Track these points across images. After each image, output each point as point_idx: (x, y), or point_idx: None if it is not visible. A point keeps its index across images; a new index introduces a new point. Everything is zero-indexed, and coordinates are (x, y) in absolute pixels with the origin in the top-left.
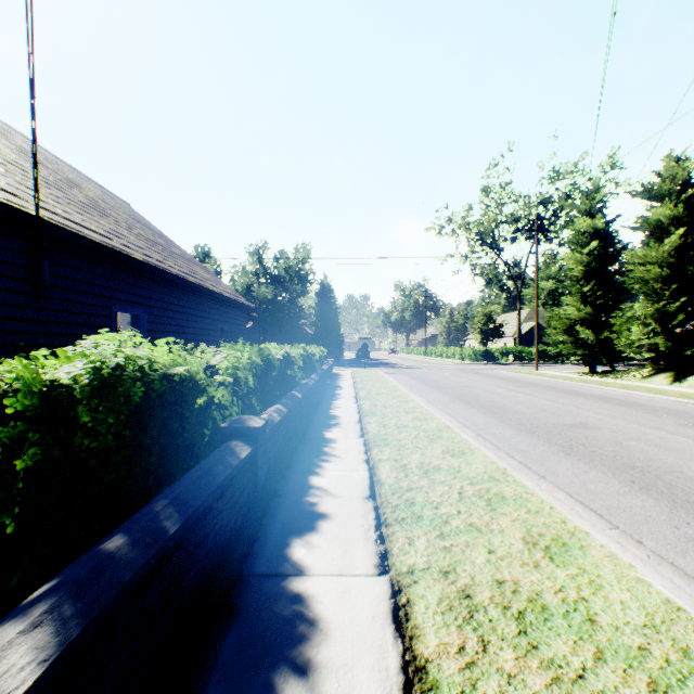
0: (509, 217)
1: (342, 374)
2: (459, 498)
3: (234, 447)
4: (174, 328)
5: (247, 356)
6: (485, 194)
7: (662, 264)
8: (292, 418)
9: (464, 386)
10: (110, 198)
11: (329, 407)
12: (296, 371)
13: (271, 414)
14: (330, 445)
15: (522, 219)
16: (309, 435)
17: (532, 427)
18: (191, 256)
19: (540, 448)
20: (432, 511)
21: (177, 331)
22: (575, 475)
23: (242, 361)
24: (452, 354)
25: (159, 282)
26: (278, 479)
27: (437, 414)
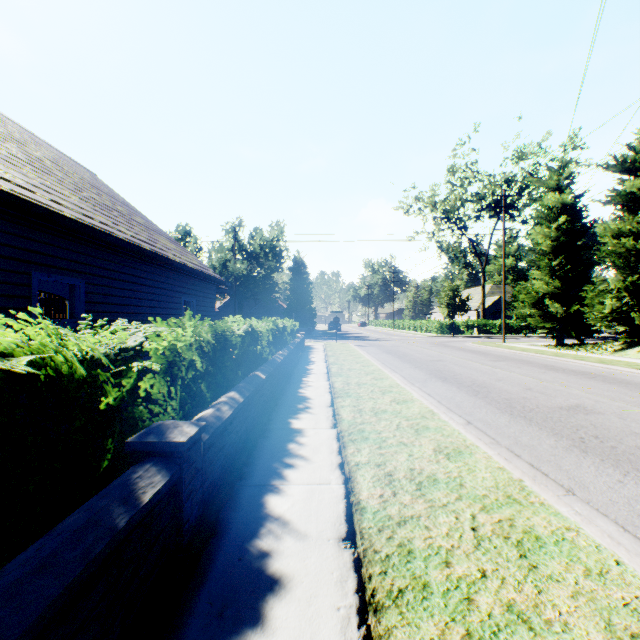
0: (474, 196)
1: (314, 347)
2: (475, 540)
3: (136, 481)
4: (123, 299)
5: (190, 333)
6: (451, 174)
7: (636, 236)
8: (251, 405)
9: (437, 360)
10: (67, 164)
11: (298, 385)
12: (264, 346)
13: (219, 408)
14: (296, 439)
15: (486, 198)
16: (273, 424)
17: (526, 412)
18: (158, 227)
19: (547, 442)
20: (442, 572)
21: (128, 303)
22: (610, 488)
23: (184, 340)
24: (419, 326)
25: (103, 247)
26: (221, 501)
27: (417, 395)
